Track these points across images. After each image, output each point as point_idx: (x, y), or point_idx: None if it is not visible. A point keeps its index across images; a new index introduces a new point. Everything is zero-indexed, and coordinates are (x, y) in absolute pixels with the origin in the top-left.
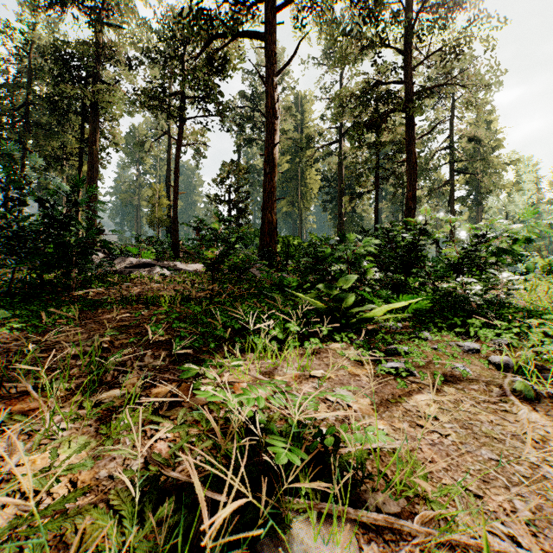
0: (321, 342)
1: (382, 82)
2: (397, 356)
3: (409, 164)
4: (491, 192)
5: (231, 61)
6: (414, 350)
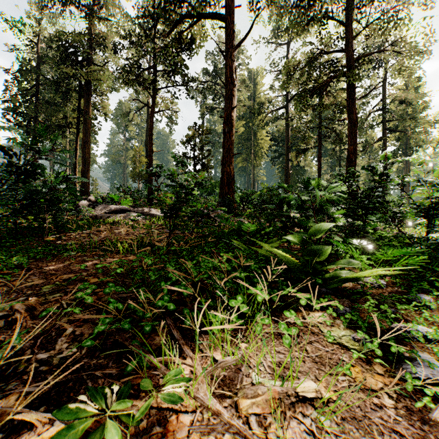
0: (295, 310)
1: (325, 52)
2: (411, 342)
3: (350, 122)
4: (420, 146)
5: (195, 40)
6: None
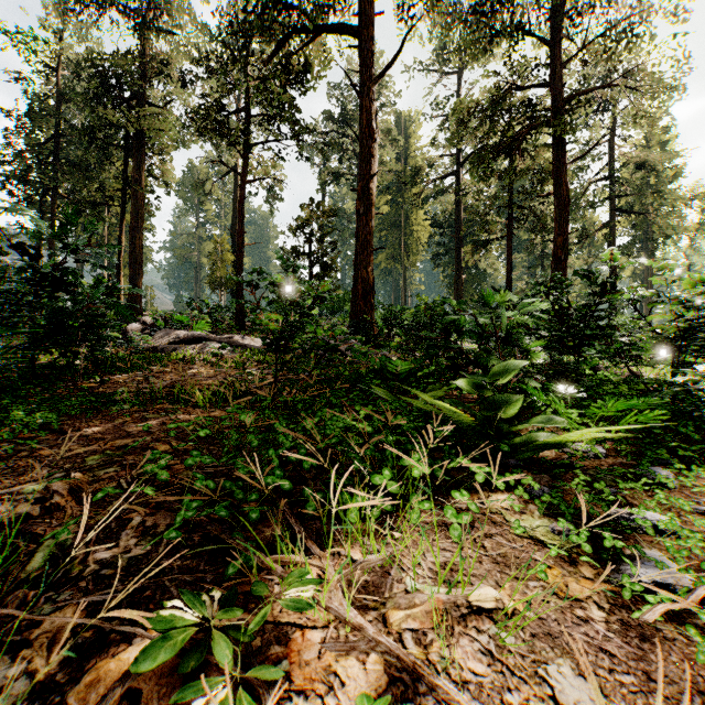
0: (468, 491)
1: (519, 87)
2: (635, 535)
3: (557, 198)
4: (668, 237)
5: (312, 67)
6: (678, 526)
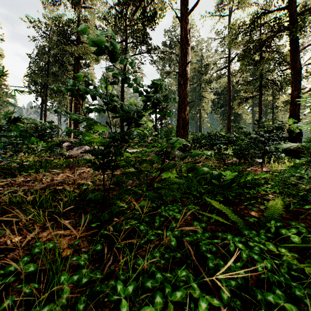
0: None
1: (268, 11)
2: None
3: (293, 70)
4: None
5: (156, 12)
6: None
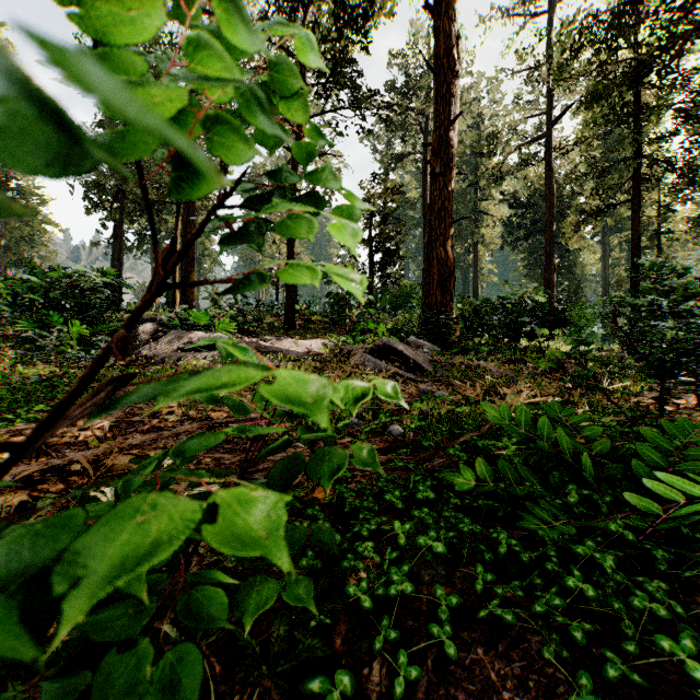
0: None
1: None
2: None
3: None
4: None
5: None
6: None
